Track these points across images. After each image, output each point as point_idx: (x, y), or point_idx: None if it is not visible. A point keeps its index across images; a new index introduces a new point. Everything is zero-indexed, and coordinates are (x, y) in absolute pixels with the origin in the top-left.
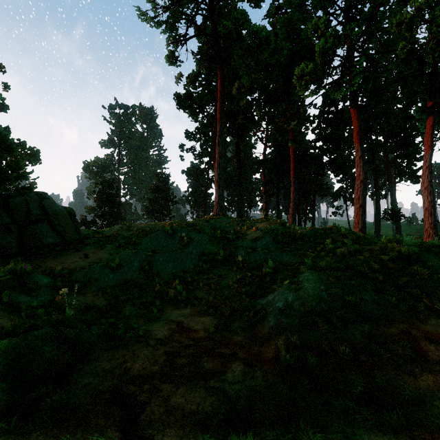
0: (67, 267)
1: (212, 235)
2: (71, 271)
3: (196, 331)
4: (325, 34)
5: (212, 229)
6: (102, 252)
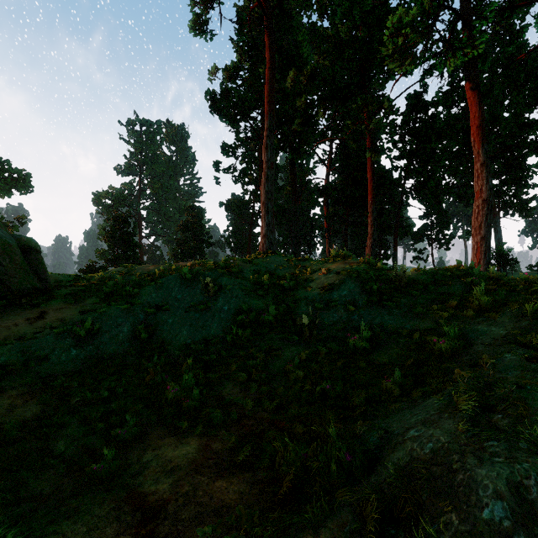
0: None
1: (256, 281)
2: None
3: None
4: None
5: (257, 273)
6: (73, 309)
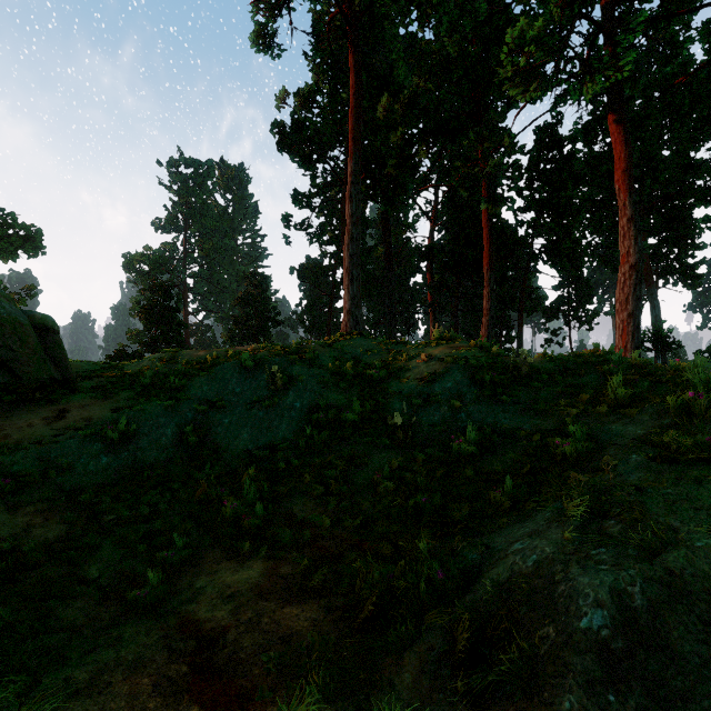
0: (0, 438)
1: (337, 371)
2: (1, 450)
3: (253, 701)
4: None
5: (338, 361)
6: (102, 406)
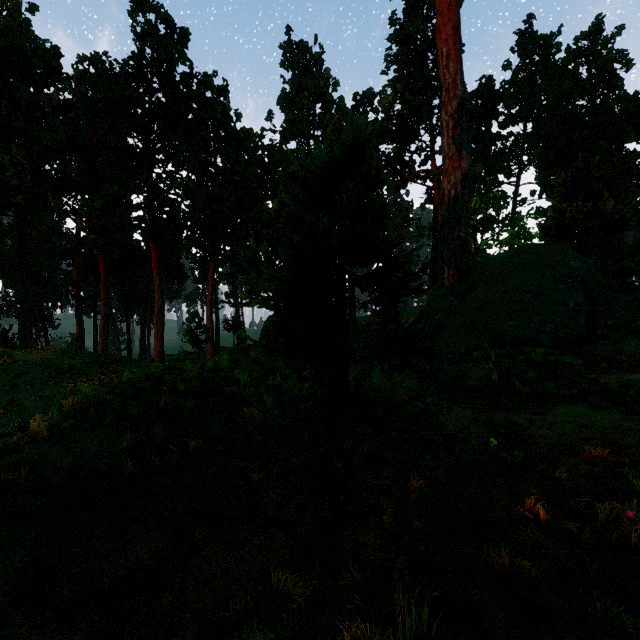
0: None
1: None
2: None
3: None
4: (131, 154)
5: None
6: None
